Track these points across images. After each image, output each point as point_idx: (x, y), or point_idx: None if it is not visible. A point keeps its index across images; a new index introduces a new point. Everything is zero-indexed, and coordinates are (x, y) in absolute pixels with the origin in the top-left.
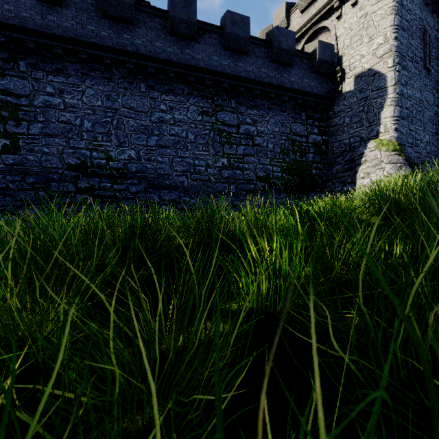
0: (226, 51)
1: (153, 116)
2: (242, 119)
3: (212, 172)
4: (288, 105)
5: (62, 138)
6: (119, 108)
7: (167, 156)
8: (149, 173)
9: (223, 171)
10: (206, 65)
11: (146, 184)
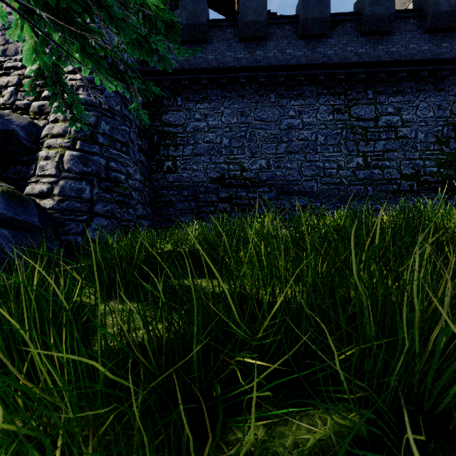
0: (363, 37)
1: (282, 123)
2: (381, 109)
3: (344, 174)
4: (447, 82)
5: (206, 156)
6: (251, 122)
7: (295, 162)
8: (278, 181)
9: (357, 171)
10: (339, 59)
11: (276, 191)
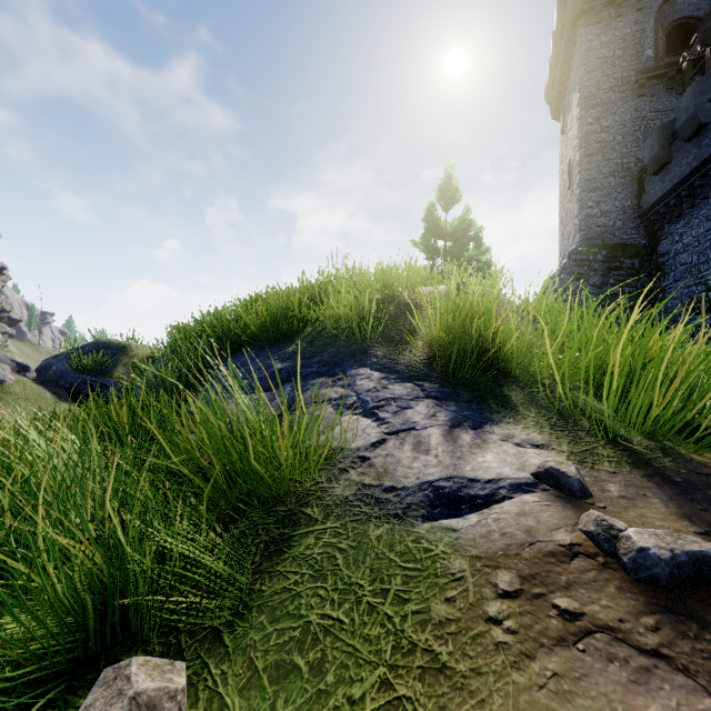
0: None
1: None
2: None
3: None
4: None
5: (681, 281)
6: None
7: None
8: None
9: None
10: None
11: None
